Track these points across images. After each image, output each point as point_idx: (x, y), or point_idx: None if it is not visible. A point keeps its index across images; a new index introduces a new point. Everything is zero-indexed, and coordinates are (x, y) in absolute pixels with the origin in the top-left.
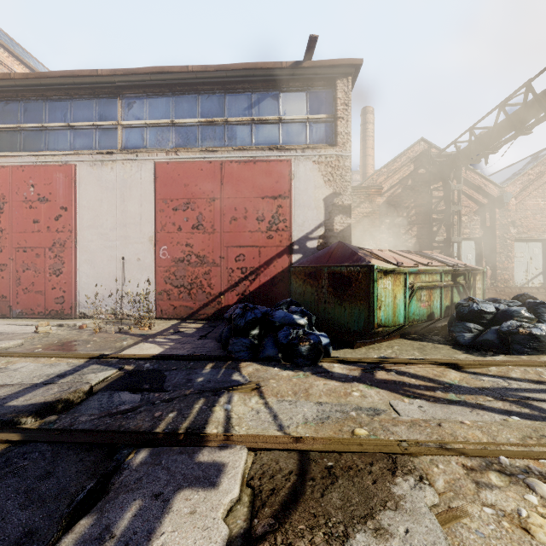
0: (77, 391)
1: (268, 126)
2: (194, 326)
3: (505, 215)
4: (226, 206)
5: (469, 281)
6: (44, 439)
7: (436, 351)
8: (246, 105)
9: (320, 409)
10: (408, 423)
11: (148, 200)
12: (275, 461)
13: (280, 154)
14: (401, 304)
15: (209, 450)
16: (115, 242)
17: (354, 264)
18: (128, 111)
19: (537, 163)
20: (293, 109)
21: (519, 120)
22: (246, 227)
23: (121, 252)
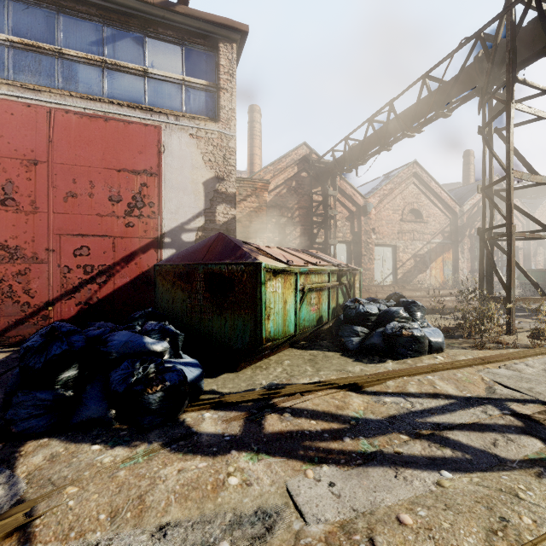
0: None
1: (128, 76)
2: None
3: (368, 222)
4: (58, 175)
5: (351, 281)
6: None
7: (328, 361)
8: (94, 38)
9: None
10: None
11: None
12: None
13: (145, 117)
14: (292, 311)
15: None
16: None
17: (237, 262)
18: None
19: (389, 181)
20: (163, 63)
21: (384, 136)
22: (92, 208)
23: None
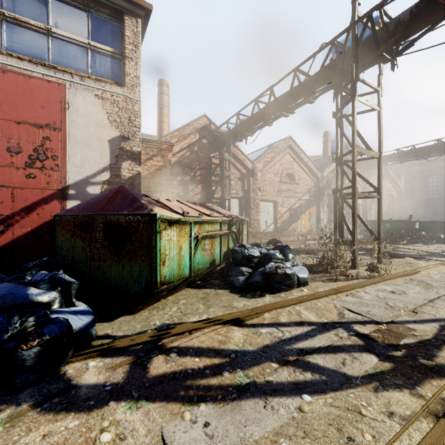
0: None
1: (29, 32)
2: None
3: (255, 182)
4: None
5: (239, 229)
6: None
7: (218, 298)
8: None
9: None
10: None
11: None
12: None
13: (48, 73)
14: (187, 256)
15: None
16: None
17: (134, 213)
18: None
19: (271, 150)
20: (68, 25)
21: (266, 114)
22: None
23: None
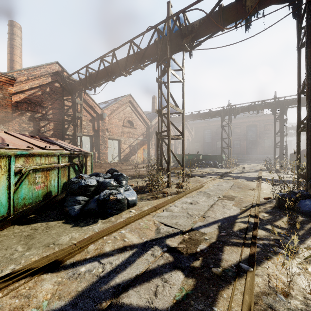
0: None
1: None
2: None
3: (104, 125)
4: None
5: (82, 161)
6: None
7: (46, 233)
8: None
9: None
10: None
11: None
12: None
13: None
14: (3, 193)
15: None
16: None
17: None
18: None
19: (116, 102)
20: None
21: (110, 71)
22: None
23: None
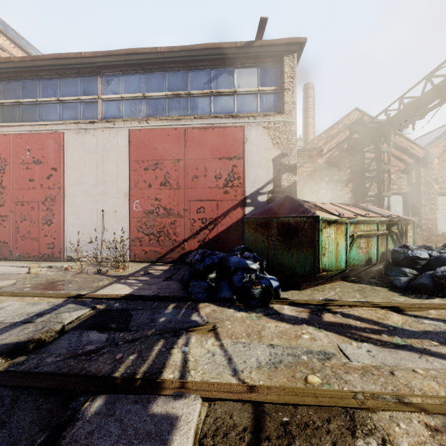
0: (49, 330)
1: (224, 98)
2: (161, 268)
3: (429, 173)
4: (189, 166)
5: (402, 230)
6: (7, 383)
7: (375, 293)
8: (206, 80)
9: (272, 352)
10: (360, 370)
11: (124, 161)
12: (229, 414)
13: (235, 121)
14: (342, 251)
15: (163, 399)
16: (96, 197)
17: (300, 215)
18: (107, 87)
19: None
20: (246, 83)
21: (445, 89)
22: (205, 184)
23: (101, 206)
